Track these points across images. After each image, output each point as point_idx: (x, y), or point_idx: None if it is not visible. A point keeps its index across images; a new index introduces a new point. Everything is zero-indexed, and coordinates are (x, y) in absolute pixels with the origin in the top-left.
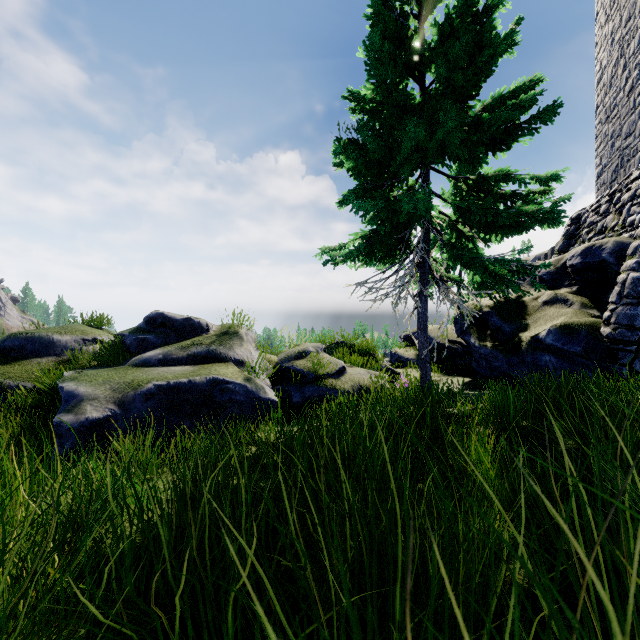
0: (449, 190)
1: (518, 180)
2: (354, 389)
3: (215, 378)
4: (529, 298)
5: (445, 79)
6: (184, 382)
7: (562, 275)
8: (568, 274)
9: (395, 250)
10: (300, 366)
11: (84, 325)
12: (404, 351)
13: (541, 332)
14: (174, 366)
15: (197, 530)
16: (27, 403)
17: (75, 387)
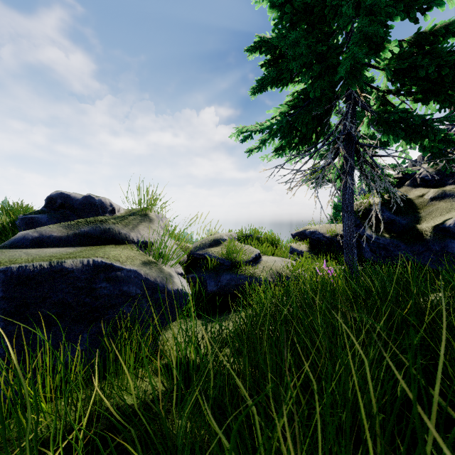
0: None
1: None
2: (272, 277)
3: (97, 262)
4: (414, 196)
5: None
6: (40, 267)
7: (444, 175)
8: (451, 174)
9: (312, 135)
10: (215, 253)
11: None
12: (297, 245)
13: (446, 221)
14: (51, 247)
15: None
16: None
17: None
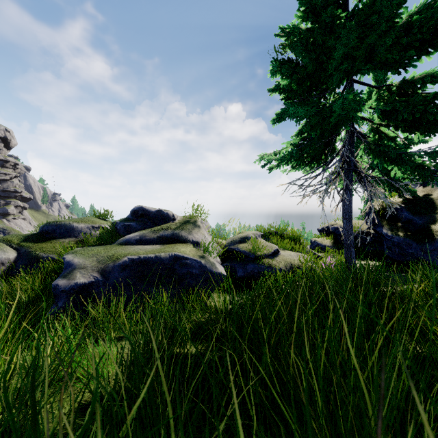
0: (374, 97)
1: None
2: (287, 267)
3: (176, 255)
4: (437, 196)
5: None
6: (152, 257)
7: None
8: None
9: (321, 155)
10: (243, 248)
11: (95, 217)
12: (322, 240)
13: None
14: (147, 245)
15: None
16: (51, 269)
17: (72, 258)
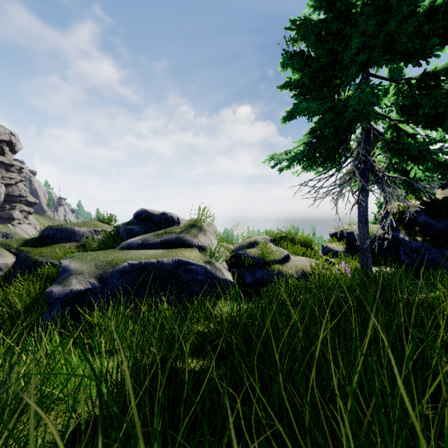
0: (392, 91)
1: None
2: (298, 274)
3: (180, 260)
4: None
5: None
6: (153, 262)
7: None
8: None
9: (334, 155)
10: (251, 253)
11: (98, 221)
12: (334, 245)
13: None
14: (149, 249)
15: None
16: (50, 275)
17: (68, 263)
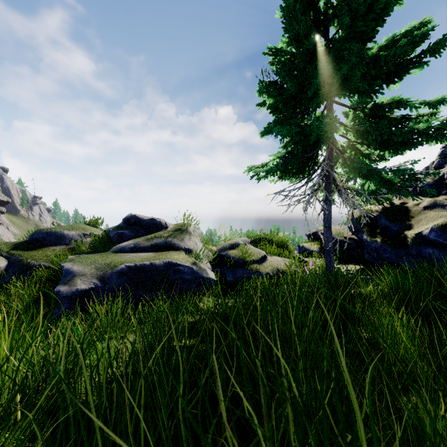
0: (350, 117)
1: (409, 105)
2: (273, 272)
3: (170, 262)
4: (411, 204)
5: (348, 26)
6: (147, 264)
7: (440, 186)
8: (445, 185)
9: (305, 167)
10: (232, 254)
11: (85, 224)
12: (309, 245)
13: (424, 230)
14: (141, 252)
15: (136, 403)
16: (44, 277)
17: (71, 266)
